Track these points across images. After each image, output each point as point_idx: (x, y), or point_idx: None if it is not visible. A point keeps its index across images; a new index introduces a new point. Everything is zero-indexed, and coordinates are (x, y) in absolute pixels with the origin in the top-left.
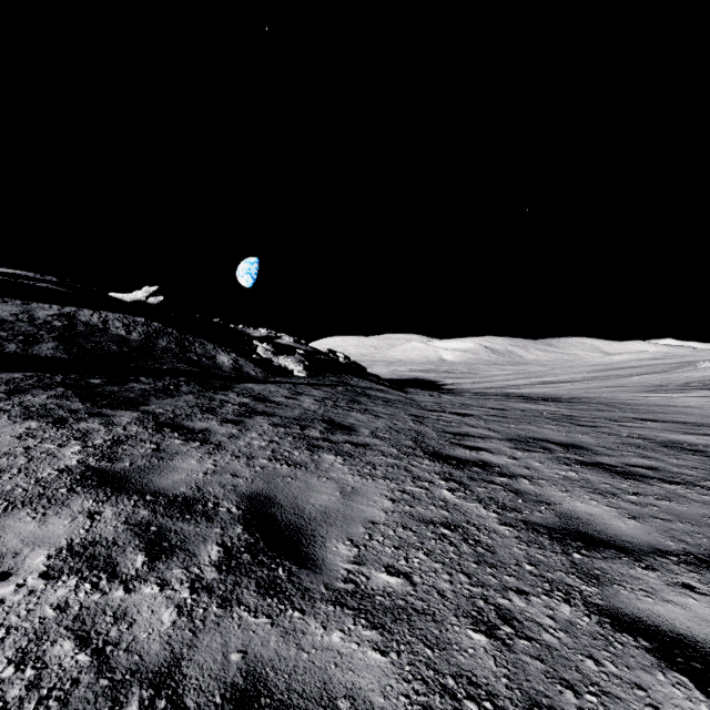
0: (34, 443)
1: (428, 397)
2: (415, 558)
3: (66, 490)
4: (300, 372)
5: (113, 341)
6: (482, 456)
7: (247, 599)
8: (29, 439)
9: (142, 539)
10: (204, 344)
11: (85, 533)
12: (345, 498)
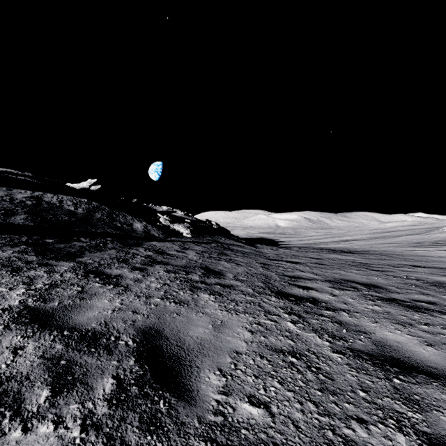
0: None
1: (270, 250)
2: (271, 387)
3: (2, 327)
4: (187, 234)
5: (65, 214)
6: (311, 294)
7: (130, 437)
8: None
9: (51, 373)
10: (125, 216)
11: (6, 367)
12: (216, 330)
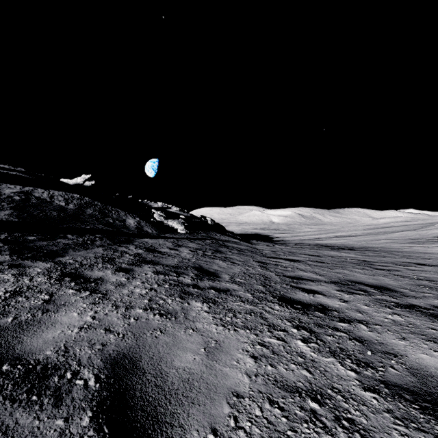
0: None
1: (266, 247)
2: None
3: None
4: (181, 230)
5: (55, 209)
6: (318, 299)
7: None
8: None
9: None
10: (118, 212)
11: None
12: (209, 357)
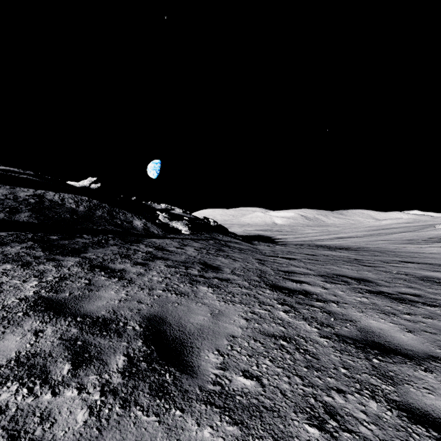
0: (6, 279)
1: (267, 247)
2: (263, 364)
3: (21, 314)
4: (186, 231)
5: (67, 211)
6: (304, 287)
7: (142, 400)
8: (3, 277)
9: (70, 351)
10: (125, 213)
11: (30, 347)
12: (214, 318)
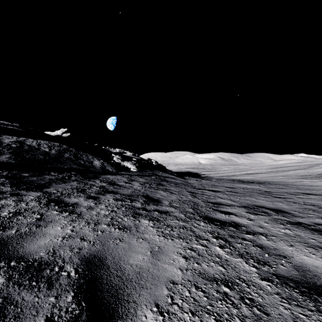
0: None
1: (196, 181)
2: None
3: None
4: (134, 169)
5: (41, 154)
6: (232, 218)
7: None
8: None
9: None
10: (87, 155)
11: None
12: (154, 257)
